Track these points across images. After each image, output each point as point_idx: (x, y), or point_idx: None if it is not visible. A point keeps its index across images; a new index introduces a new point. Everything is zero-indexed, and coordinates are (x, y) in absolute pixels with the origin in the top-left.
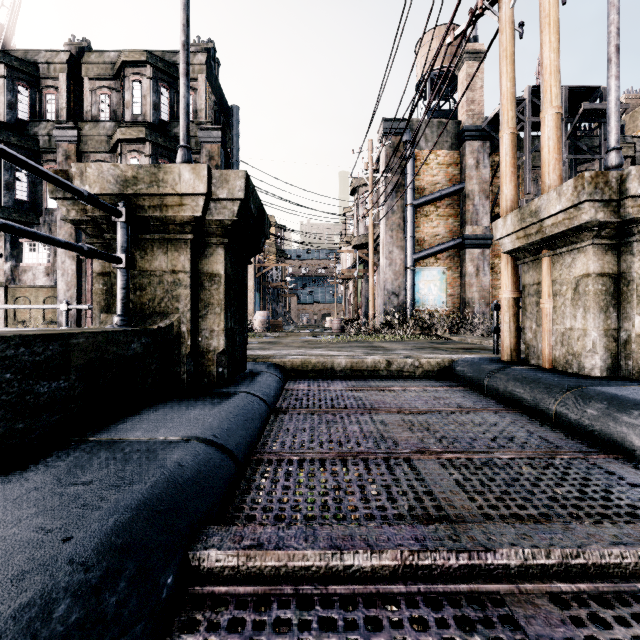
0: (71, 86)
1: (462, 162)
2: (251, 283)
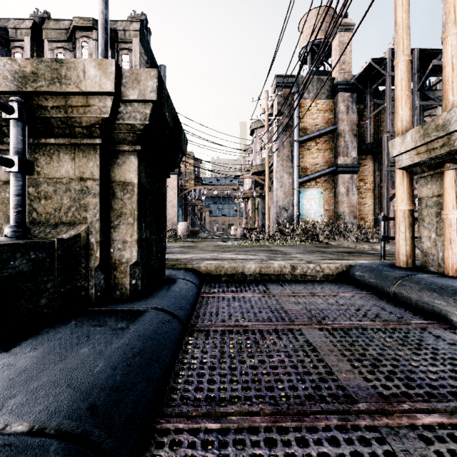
0: (34, 47)
1: (336, 109)
2: (175, 201)
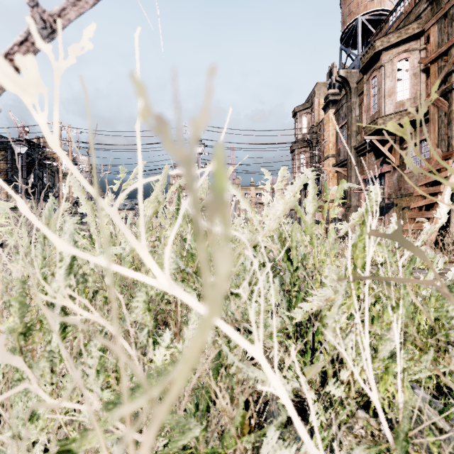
0: None
1: None
2: None
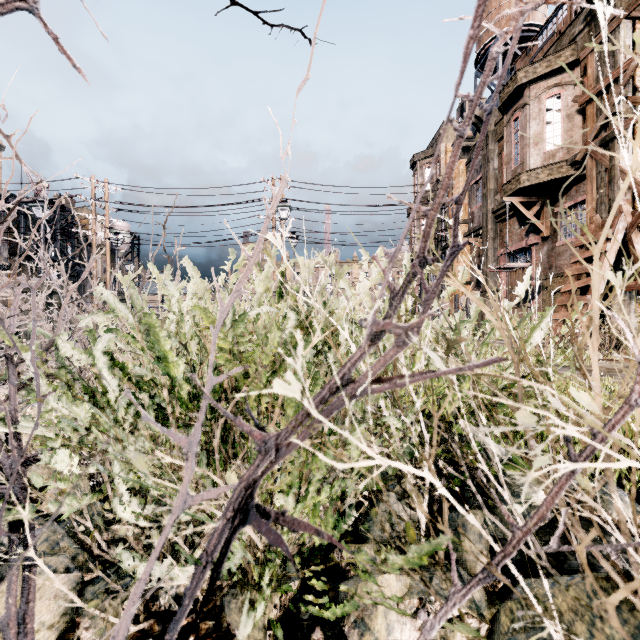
0: None
1: None
2: None
